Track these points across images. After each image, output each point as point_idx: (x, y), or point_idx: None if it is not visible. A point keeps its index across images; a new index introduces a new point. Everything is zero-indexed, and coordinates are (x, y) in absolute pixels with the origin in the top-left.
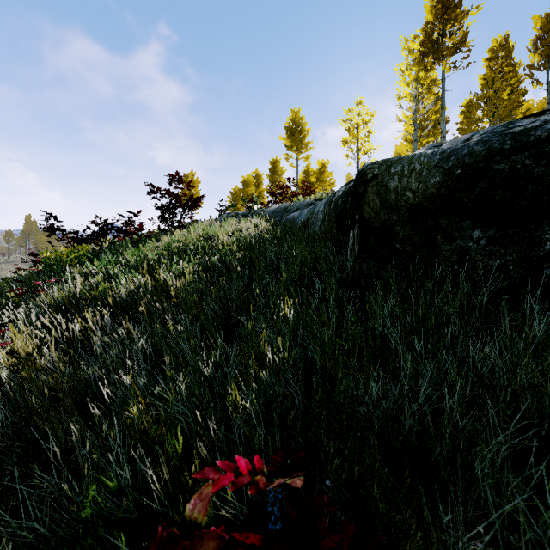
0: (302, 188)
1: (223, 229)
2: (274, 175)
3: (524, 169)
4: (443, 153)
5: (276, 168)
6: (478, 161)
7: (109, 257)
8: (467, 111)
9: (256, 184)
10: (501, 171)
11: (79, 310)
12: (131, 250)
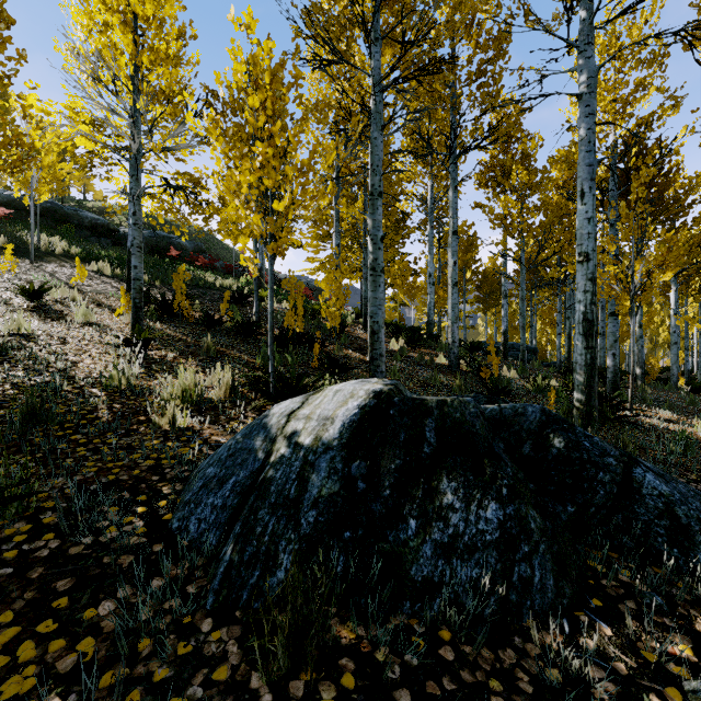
0: None
1: None
2: None
3: (21, 204)
4: (8, 196)
5: None
6: (14, 200)
7: None
8: None
9: None
10: (18, 203)
11: None
12: None
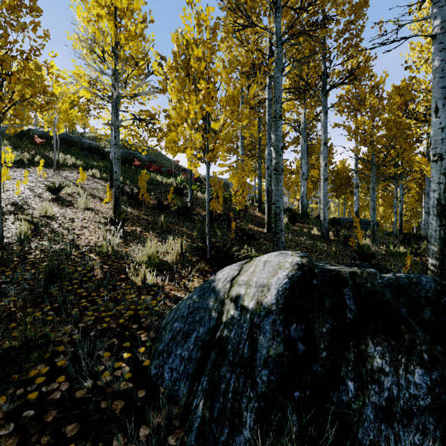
0: None
1: None
2: None
3: (49, 136)
4: (41, 131)
5: None
6: (45, 133)
7: None
8: None
9: None
10: (47, 135)
11: None
12: None
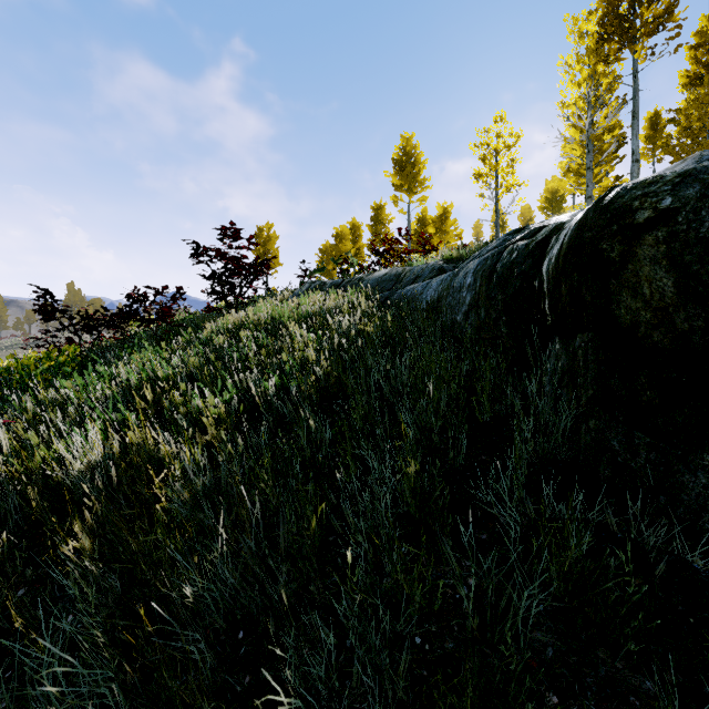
0: (420, 243)
1: (299, 313)
2: (377, 226)
3: None
4: None
5: (380, 215)
6: None
7: (100, 369)
8: (650, 128)
9: (353, 238)
10: None
11: (1, 496)
12: (148, 351)
